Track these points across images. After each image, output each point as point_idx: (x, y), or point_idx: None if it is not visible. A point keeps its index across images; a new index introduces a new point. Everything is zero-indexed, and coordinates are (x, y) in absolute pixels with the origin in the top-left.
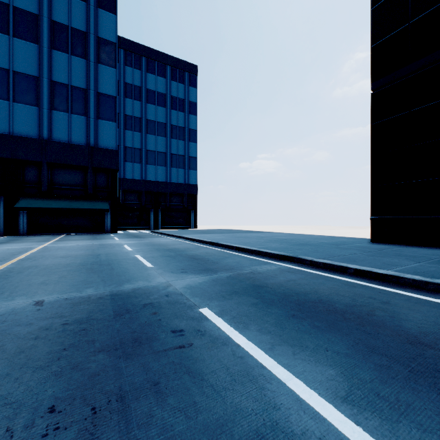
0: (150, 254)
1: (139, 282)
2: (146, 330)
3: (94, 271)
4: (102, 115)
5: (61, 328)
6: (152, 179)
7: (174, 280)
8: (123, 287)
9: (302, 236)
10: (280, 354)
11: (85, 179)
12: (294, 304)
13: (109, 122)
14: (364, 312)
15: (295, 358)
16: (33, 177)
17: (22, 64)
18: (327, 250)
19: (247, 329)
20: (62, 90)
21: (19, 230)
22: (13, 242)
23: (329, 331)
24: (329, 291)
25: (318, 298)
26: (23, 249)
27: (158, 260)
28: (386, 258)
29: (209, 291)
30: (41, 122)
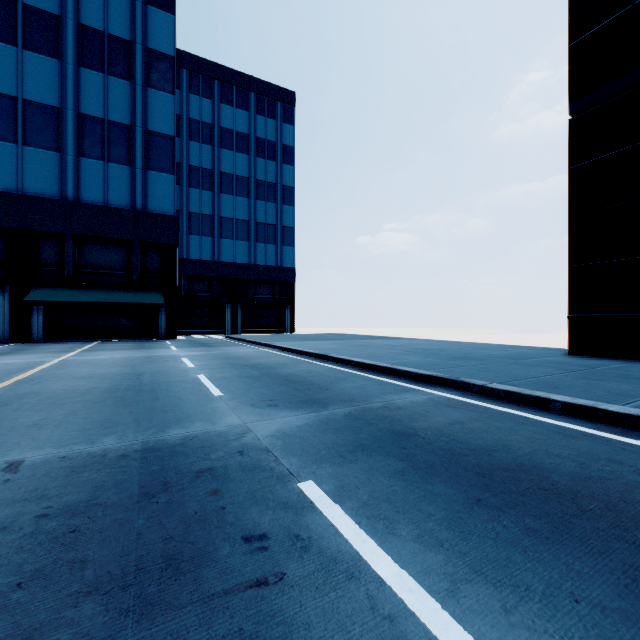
0: (221, 372)
1: (197, 424)
2: (194, 534)
3: (126, 402)
4: (153, 163)
5: (31, 528)
6: (229, 259)
7: (255, 420)
8: (167, 434)
9: (455, 344)
10: (474, 610)
11: (129, 260)
12: (474, 475)
13: (164, 175)
14: (614, 494)
15: (513, 624)
16: (52, 256)
17: (36, 89)
18: (504, 368)
19: (394, 535)
20: (94, 127)
21: (32, 335)
22: (18, 353)
23: (562, 544)
24: (530, 445)
25: (514, 460)
26: (28, 365)
27: (232, 384)
28: (607, 382)
29: (315, 443)
30: (64, 174)
